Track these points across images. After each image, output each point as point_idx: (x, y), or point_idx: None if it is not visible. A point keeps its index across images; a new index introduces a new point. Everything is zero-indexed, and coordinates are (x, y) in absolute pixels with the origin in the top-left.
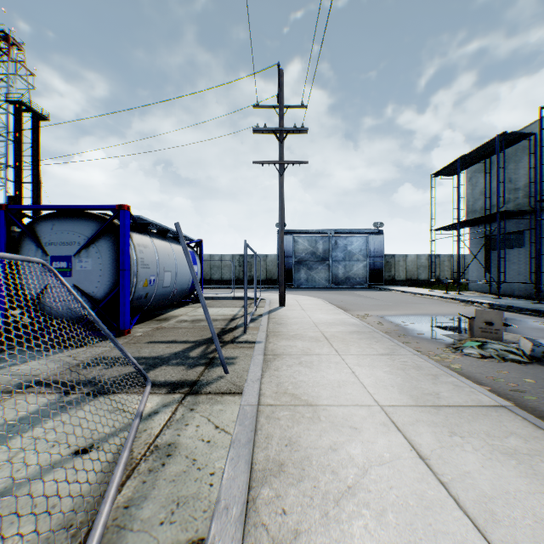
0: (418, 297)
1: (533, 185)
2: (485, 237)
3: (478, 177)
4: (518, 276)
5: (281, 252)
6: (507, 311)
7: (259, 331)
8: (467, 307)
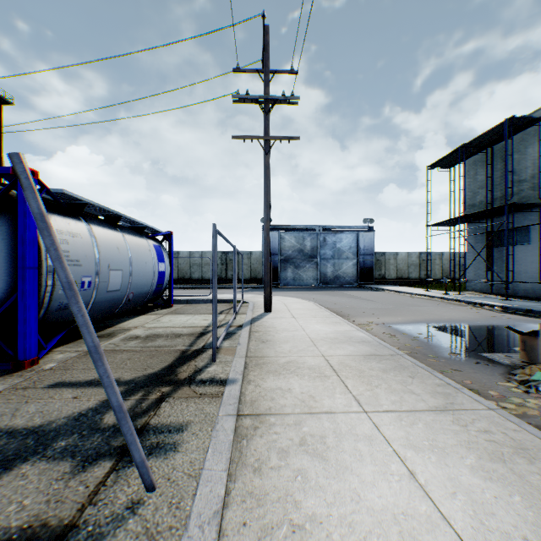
0: (417, 299)
1: None
2: (487, 233)
3: (476, 169)
4: (522, 275)
5: (267, 246)
6: (528, 316)
7: (235, 355)
8: (479, 310)
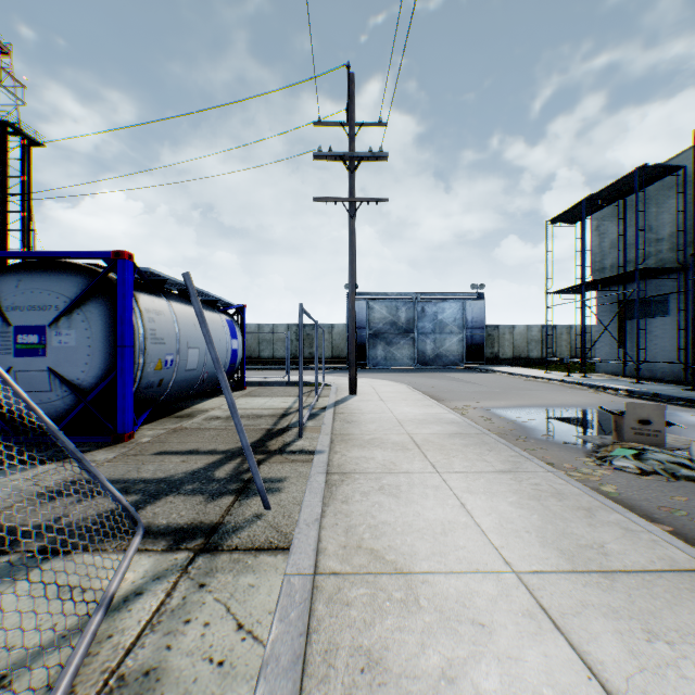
0: (532, 382)
1: (682, 235)
2: (618, 303)
3: (607, 224)
4: (660, 354)
5: (352, 321)
6: (653, 401)
7: (321, 433)
8: (599, 395)
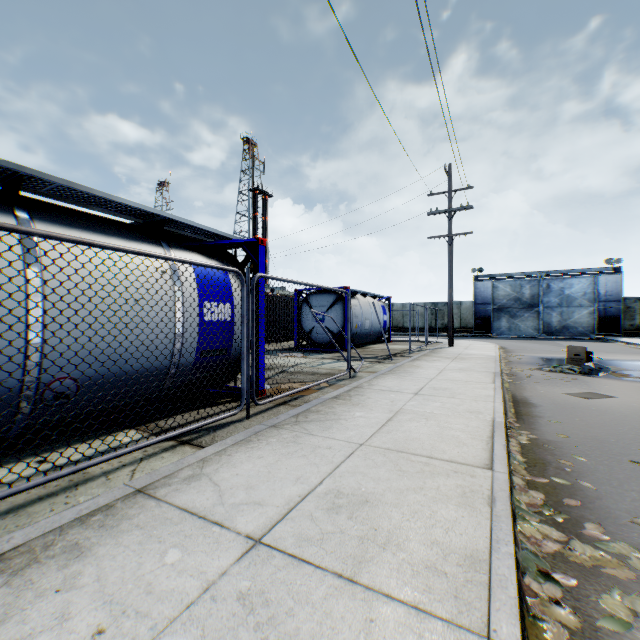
0: (629, 348)
1: None
2: None
3: None
4: None
5: (450, 304)
6: None
7: (418, 354)
8: None
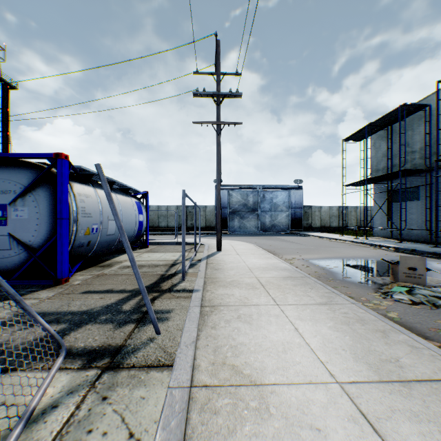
0: (333, 242)
1: (428, 148)
2: (388, 191)
3: (381, 142)
4: (414, 224)
5: (218, 202)
6: (412, 254)
7: (197, 277)
8: (377, 250)
